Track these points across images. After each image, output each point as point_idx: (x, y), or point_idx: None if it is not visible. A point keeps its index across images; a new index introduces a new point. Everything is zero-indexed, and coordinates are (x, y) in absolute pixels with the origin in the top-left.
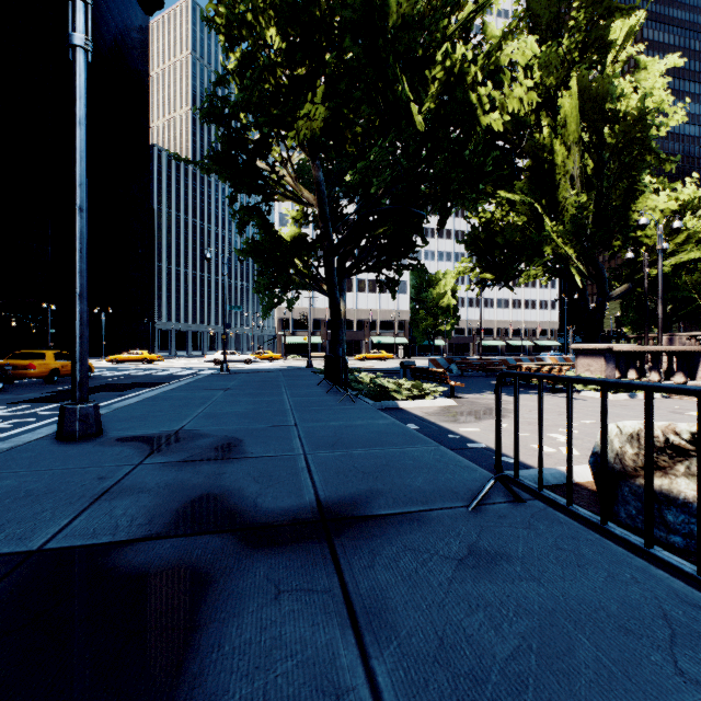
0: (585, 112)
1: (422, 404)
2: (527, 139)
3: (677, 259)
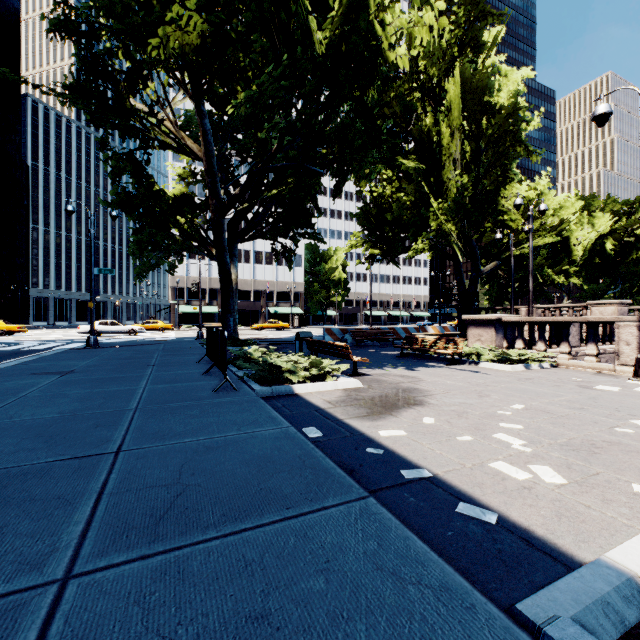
0: (466, 99)
1: (322, 388)
2: (413, 123)
3: (535, 241)
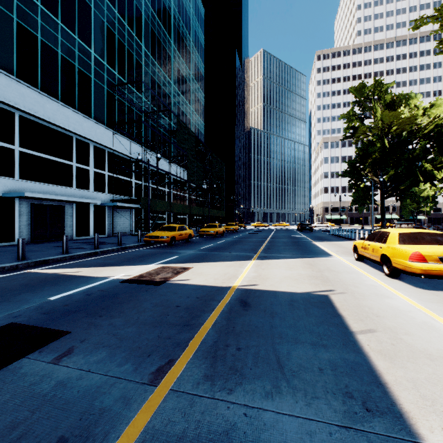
0: None
1: None
2: None
3: None
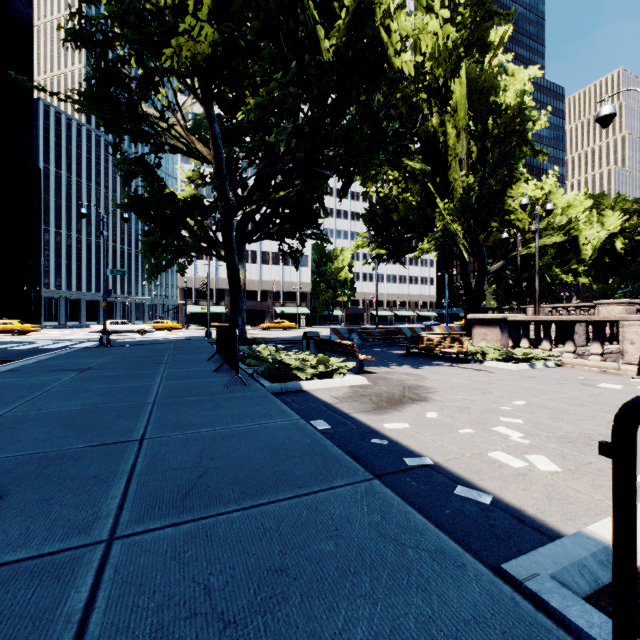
0: (472, 100)
1: (330, 384)
2: (419, 124)
3: (542, 240)
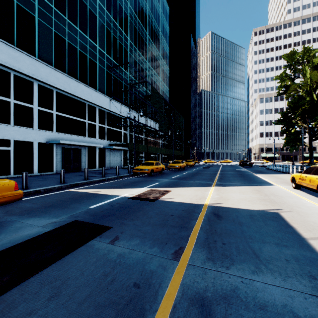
0: None
1: None
2: None
3: None
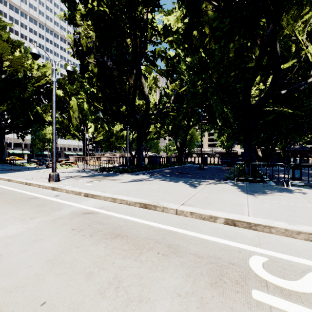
0: (78, 105)
1: (32, 166)
2: (68, 102)
3: (99, 138)
